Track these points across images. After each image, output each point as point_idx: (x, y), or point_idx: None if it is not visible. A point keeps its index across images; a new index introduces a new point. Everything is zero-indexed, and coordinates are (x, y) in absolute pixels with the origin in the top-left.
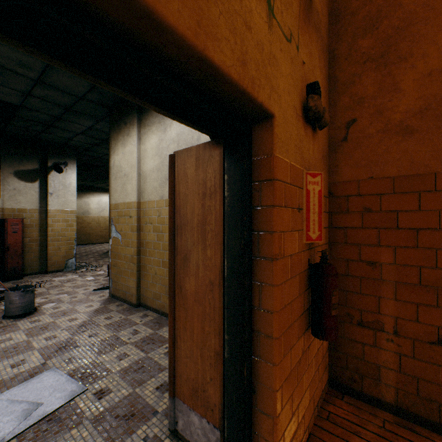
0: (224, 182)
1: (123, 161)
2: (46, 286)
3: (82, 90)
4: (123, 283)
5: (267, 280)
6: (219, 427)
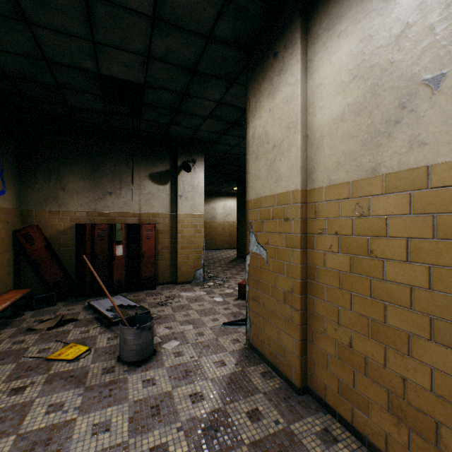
0: None
1: (271, 123)
2: (173, 305)
3: (210, 14)
4: (270, 334)
5: None
6: None
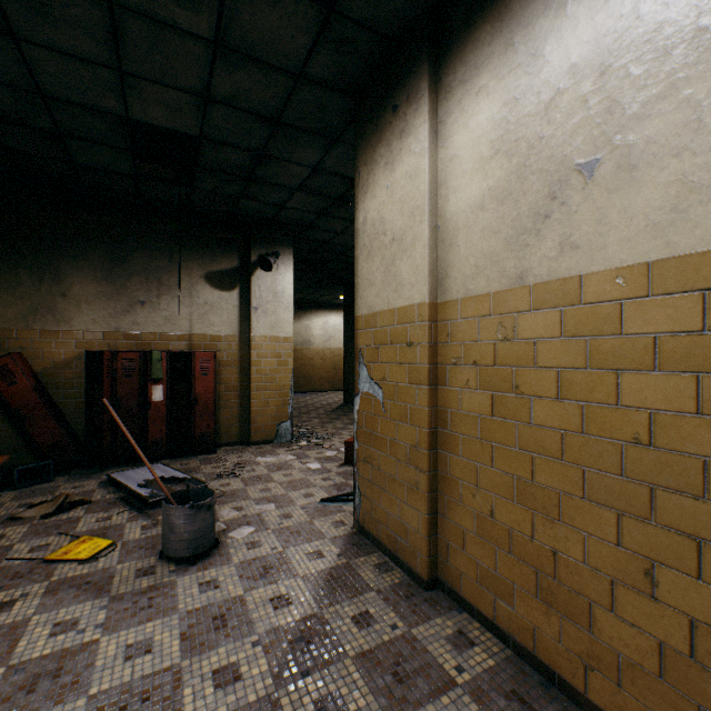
0: None
1: (389, 205)
2: (244, 476)
3: (300, 44)
4: (387, 510)
5: None
6: None
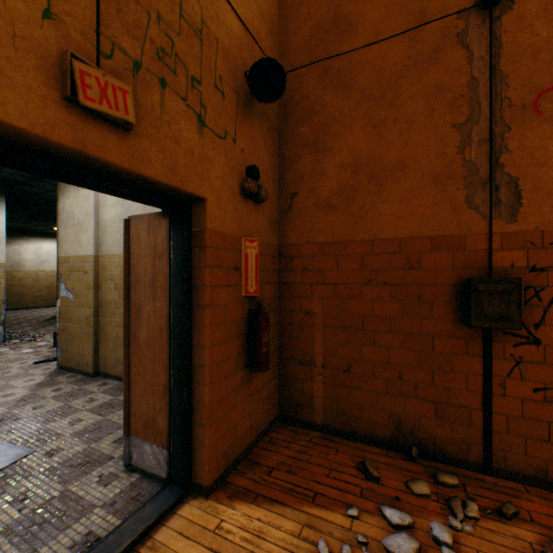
0: (171, 247)
1: (77, 206)
2: None
3: None
4: (76, 351)
5: (202, 324)
6: (166, 447)
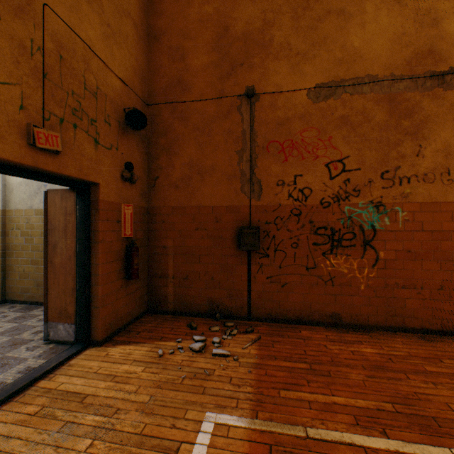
0: (77, 209)
1: None
2: None
3: None
4: None
5: (97, 252)
6: (74, 323)
